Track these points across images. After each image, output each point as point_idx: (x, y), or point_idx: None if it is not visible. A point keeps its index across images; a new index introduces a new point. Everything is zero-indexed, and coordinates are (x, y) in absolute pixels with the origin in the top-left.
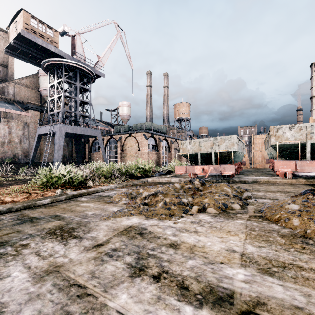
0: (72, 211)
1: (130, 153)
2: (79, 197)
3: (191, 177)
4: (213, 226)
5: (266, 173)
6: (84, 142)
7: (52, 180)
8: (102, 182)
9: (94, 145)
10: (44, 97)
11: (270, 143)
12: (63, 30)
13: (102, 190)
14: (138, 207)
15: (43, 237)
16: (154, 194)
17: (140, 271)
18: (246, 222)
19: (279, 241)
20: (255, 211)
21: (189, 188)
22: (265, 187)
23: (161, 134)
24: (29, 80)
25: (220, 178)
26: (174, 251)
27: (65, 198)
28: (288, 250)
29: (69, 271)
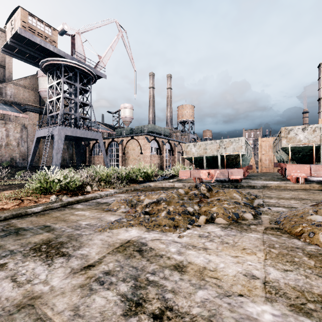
0: (65, 221)
1: (132, 156)
2: (75, 203)
3: (195, 182)
4: (225, 241)
5: (274, 177)
6: (85, 146)
7: (46, 186)
8: (101, 187)
9: (95, 149)
10: (43, 98)
11: (280, 146)
12: (62, 29)
13: (101, 196)
14: (138, 216)
15: (25, 255)
16: (156, 201)
17: (136, 307)
18: (263, 236)
19: (307, 262)
20: (271, 222)
21: (194, 195)
22: (276, 193)
23: (164, 136)
24: (28, 81)
25: (227, 183)
26: (180, 276)
27: (59, 205)
28: (321, 276)
29: (46, 306)
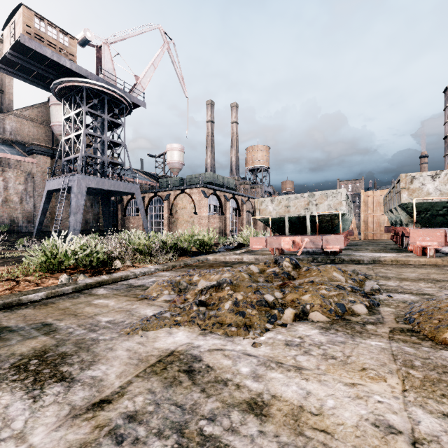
0: (76, 316)
1: (183, 217)
2: (96, 287)
3: (273, 254)
4: (329, 354)
5: (385, 247)
6: (116, 202)
7: (55, 260)
8: (136, 262)
9: (130, 207)
10: (57, 136)
11: (398, 202)
12: (83, 37)
13: (135, 275)
14: (189, 309)
15: None
16: (216, 285)
17: None
18: (390, 345)
19: None
20: (398, 320)
21: (274, 274)
22: (394, 271)
23: (228, 190)
24: (36, 112)
25: (320, 256)
26: (258, 425)
27: (72, 290)
28: None
29: None
